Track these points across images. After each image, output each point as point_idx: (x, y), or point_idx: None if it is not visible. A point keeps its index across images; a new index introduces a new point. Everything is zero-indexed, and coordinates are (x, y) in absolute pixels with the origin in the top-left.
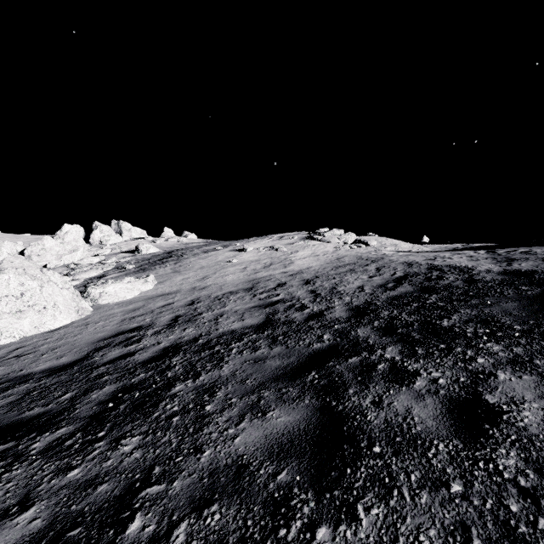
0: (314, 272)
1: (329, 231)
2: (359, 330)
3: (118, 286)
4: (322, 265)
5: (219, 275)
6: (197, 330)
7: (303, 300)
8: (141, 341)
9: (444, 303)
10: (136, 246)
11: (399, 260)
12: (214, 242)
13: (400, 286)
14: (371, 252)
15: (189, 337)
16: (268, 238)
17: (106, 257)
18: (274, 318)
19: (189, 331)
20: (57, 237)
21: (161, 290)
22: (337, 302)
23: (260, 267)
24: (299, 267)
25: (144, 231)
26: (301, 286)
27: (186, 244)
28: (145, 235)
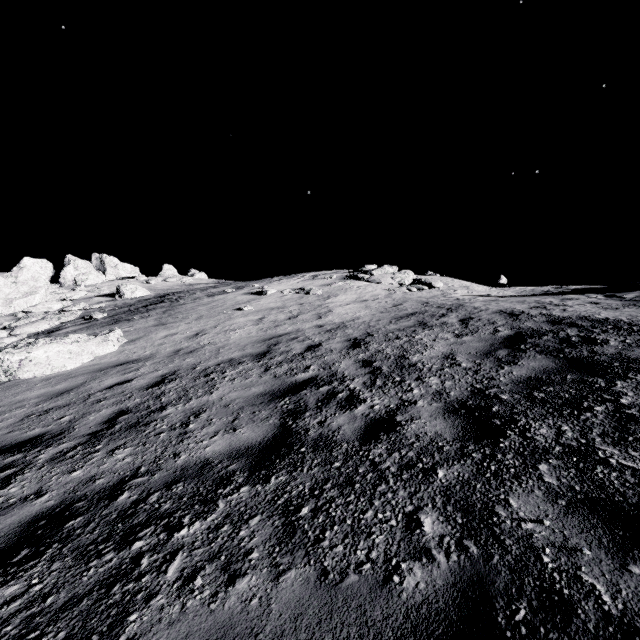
0: (364, 326)
1: (379, 268)
2: (514, 501)
3: (54, 348)
4: (374, 315)
5: (221, 330)
6: (137, 454)
7: (352, 382)
8: (10, 483)
9: None
10: (117, 288)
11: (489, 308)
12: (227, 283)
13: (523, 355)
14: (438, 297)
15: (108, 479)
16: (297, 277)
17: (74, 302)
18: (297, 427)
19: (119, 456)
20: (8, 275)
21: (127, 354)
22: (417, 388)
23: (283, 317)
24: (340, 318)
25: (137, 268)
26: (345, 352)
27: (190, 285)
28: (137, 274)
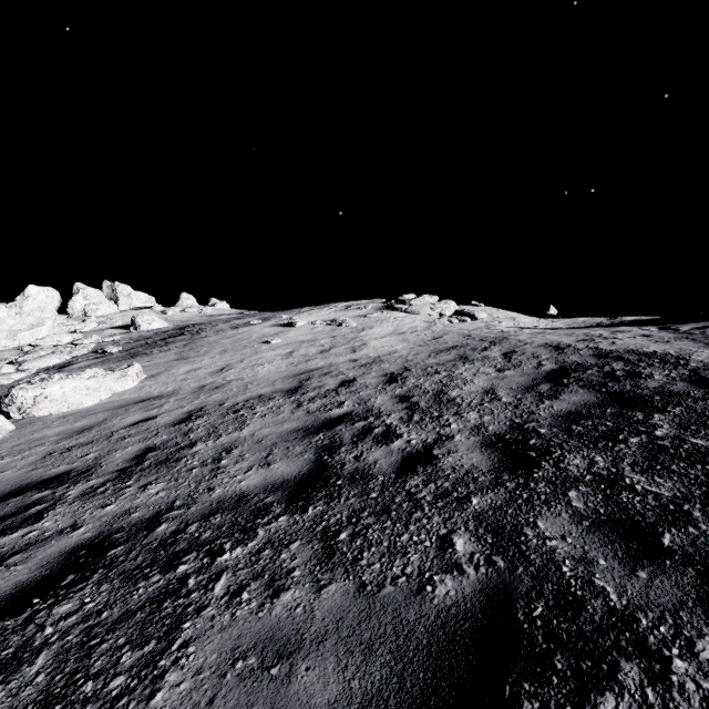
0: (402, 360)
1: (417, 298)
2: (542, 523)
3: (70, 383)
4: (412, 349)
5: (248, 365)
6: (170, 489)
7: (389, 417)
8: (43, 518)
9: (706, 441)
10: (131, 319)
11: (535, 341)
12: (252, 314)
13: (565, 389)
14: (481, 329)
15: (144, 512)
16: (328, 308)
17: (85, 334)
18: (333, 461)
19: (152, 491)
20: (11, 305)
21: (148, 390)
22: (455, 423)
23: (315, 351)
24: (376, 351)
25: (152, 298)
26: (381, 387)
27: (211, 316)
28: (153, 304)
